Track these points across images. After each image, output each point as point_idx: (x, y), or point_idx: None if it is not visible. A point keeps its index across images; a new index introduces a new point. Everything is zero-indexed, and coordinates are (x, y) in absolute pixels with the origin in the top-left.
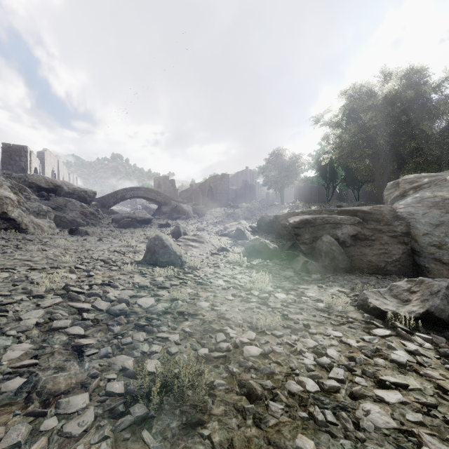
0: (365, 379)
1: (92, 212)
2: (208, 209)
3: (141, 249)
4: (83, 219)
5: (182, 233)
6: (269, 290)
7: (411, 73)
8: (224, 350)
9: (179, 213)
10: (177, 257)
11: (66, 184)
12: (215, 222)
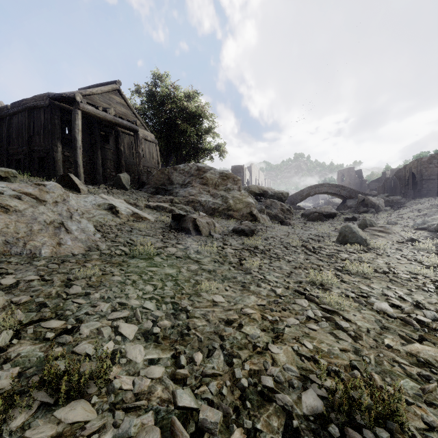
0: None
1: (288, 209)
2: (408, 200)
3: (333, 235)
4: (282, 215)
5: (368, 225)
6: None
7: None
8: (385, 271)
9: (367, 207)
10: (362, 240)
11: (270, 189)
12: (413, 216)
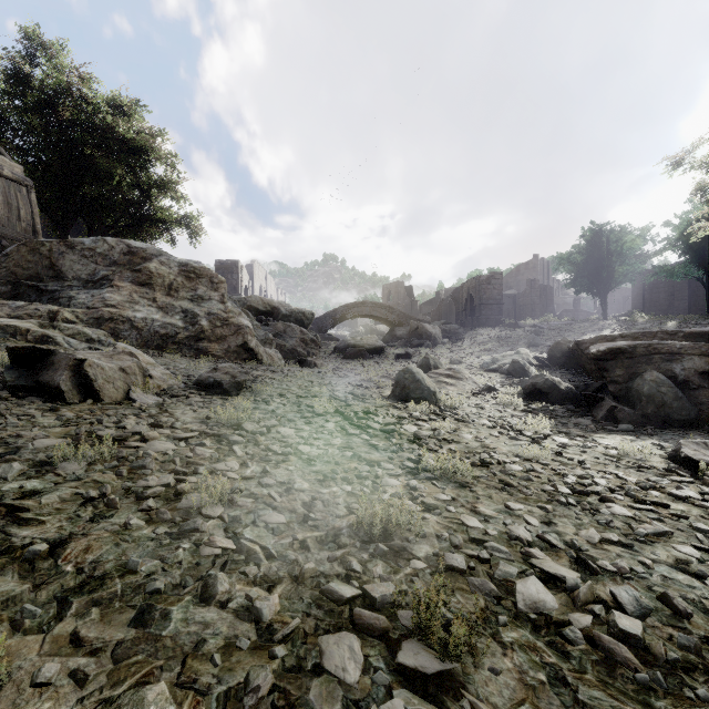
0: (625, 498)
1: (312, 339)
2: (466, 330)
3: (384, 384)
4: (303, 349)
5: (432, 367)
6: (547, 433)
7: None
8: (487, 462)
9: (422, 338)
10: (430, 393)
11: (283, 304)
12: (477, 351)
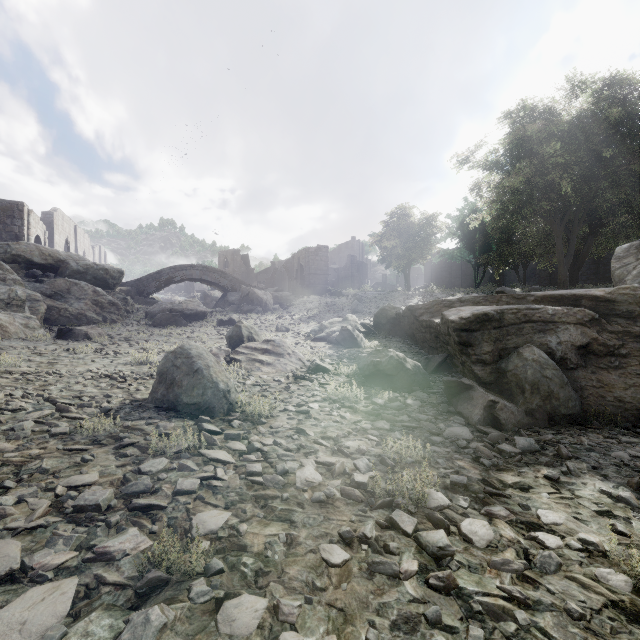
0: None
1: (112, 301)
2: (297, 297)
3: None
4: (97, 313)
5: (246, 338)
6: (439, 502)
7: (613, 84)
8: None
9: (253, 304)
10: (218, 393)
11: (75, 258)
12: (306, 318)
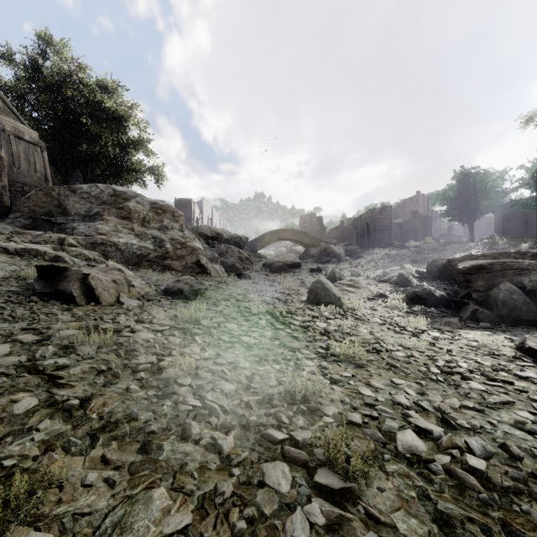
0: (480, 377)
1: (247, 257)
2: (364, 250)
3: (302, 292)
4: (240, 264)
5: (338, 279)
6: (424, 329)
7: None
8: (378, 350)
9: (329, 256)
10: (336, 298)
11: (225, 231)
12: (372, 267)
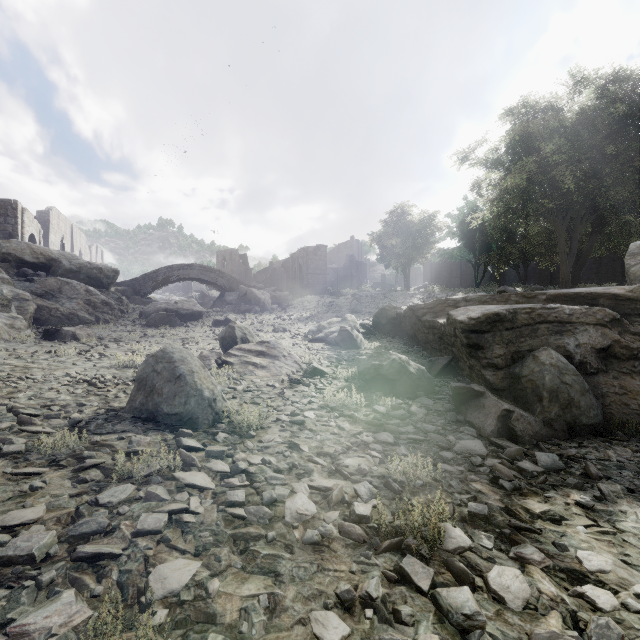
0: None
1: (105, 301)
2: (295, 297)
3: None
4: (89, 313)
5: (239, 340)
6: (458, 542)
7: (617, 80)
8: None
9: (251, 303)
10: (203, 402)
11: (68, 256)
12: (304, 318)
